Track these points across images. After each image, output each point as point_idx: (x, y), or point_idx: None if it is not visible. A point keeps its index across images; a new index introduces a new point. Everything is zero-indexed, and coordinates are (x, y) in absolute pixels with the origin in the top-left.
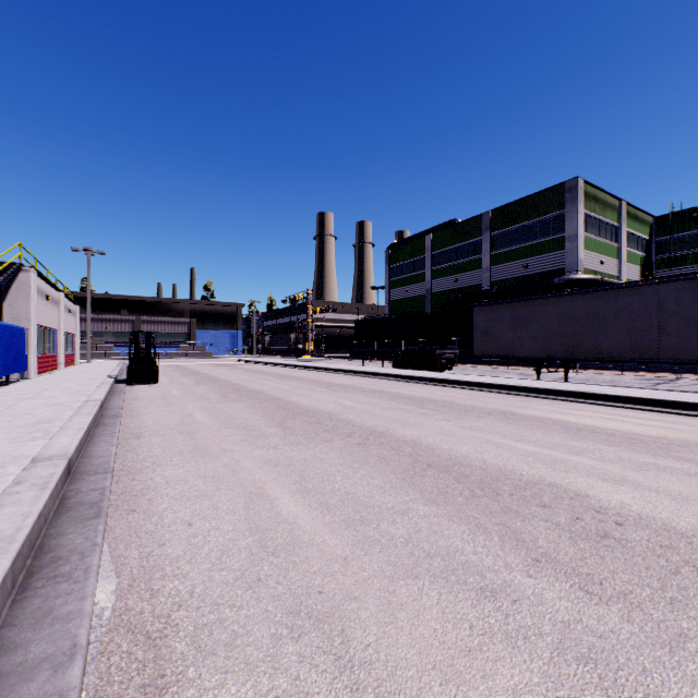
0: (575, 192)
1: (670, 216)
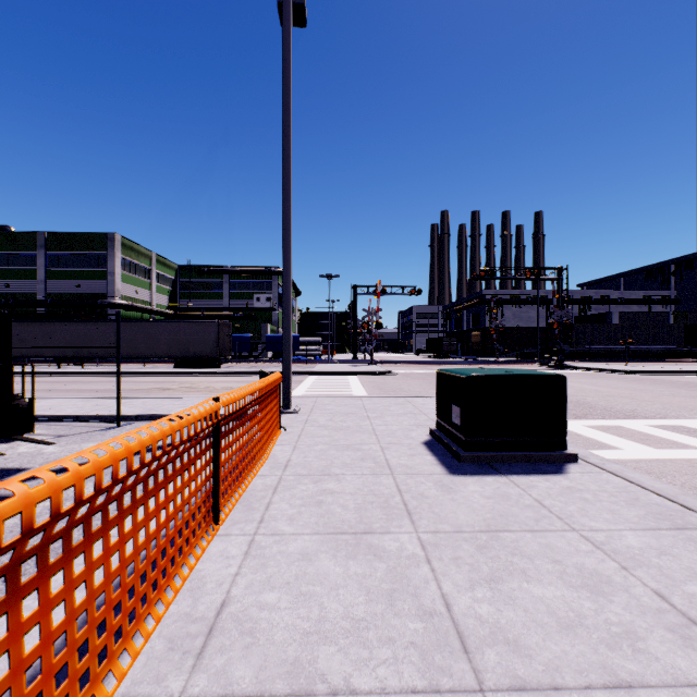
0: (115, 242)
1: (186, 267)
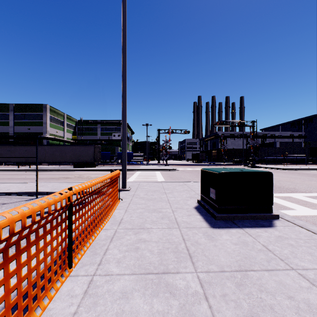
0: (46, 108)
1: (80, 120)
